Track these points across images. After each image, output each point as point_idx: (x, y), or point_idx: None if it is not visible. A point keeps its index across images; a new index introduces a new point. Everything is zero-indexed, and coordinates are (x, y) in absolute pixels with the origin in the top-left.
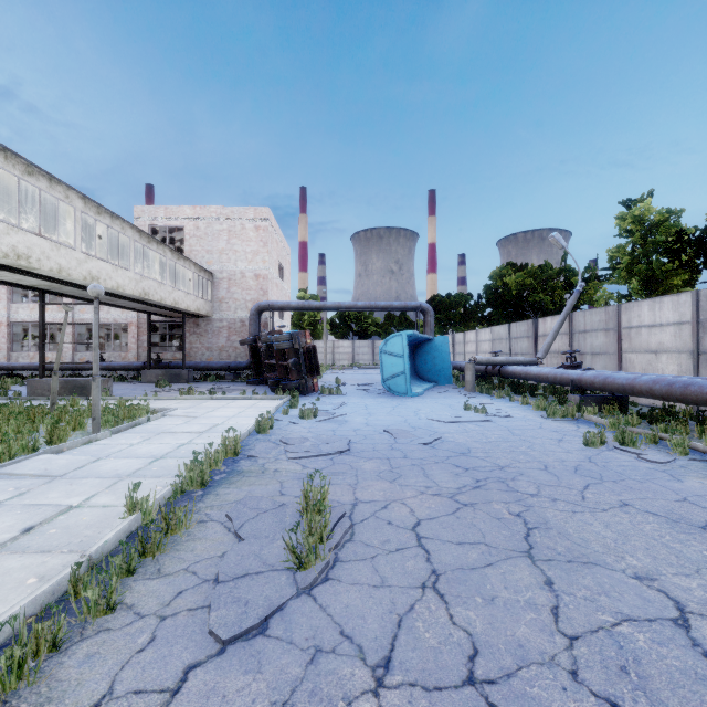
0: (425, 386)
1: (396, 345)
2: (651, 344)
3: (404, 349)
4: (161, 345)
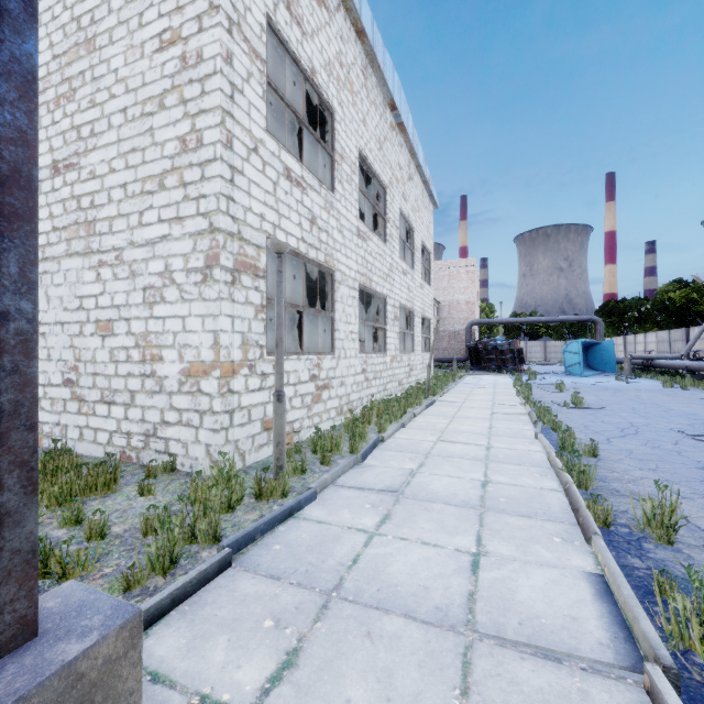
0: (594, 372)
1: (573, 347)
2: None
3: (579, 350)
4: None
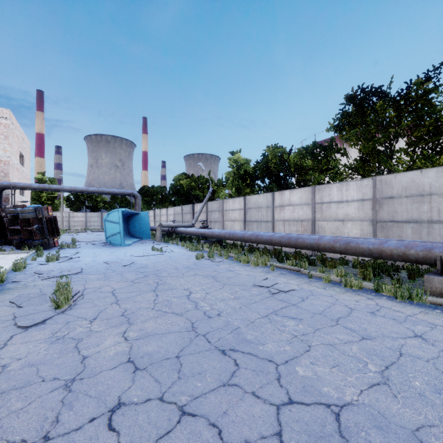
0: (134, 240)
1: (114, 216)
2: (232, 217)
3: (120, 219)
4: None
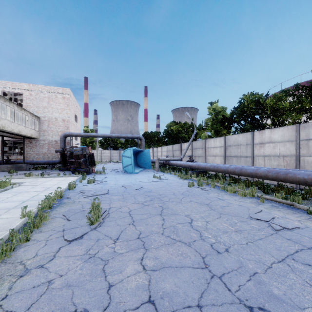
0: (140, 169)
1: (128, 153)
2: (214, 153)
3: (131, 155)
4: (8, 152)
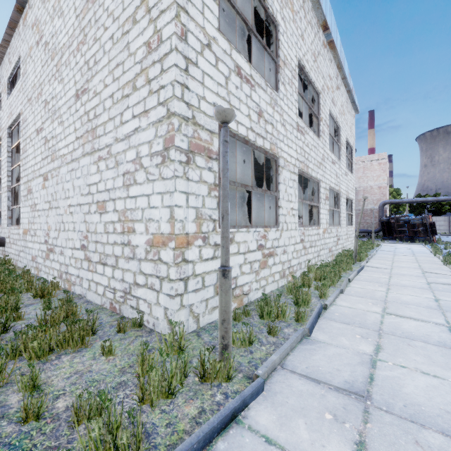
0: None
1: None
2: None
3: None
4: None
